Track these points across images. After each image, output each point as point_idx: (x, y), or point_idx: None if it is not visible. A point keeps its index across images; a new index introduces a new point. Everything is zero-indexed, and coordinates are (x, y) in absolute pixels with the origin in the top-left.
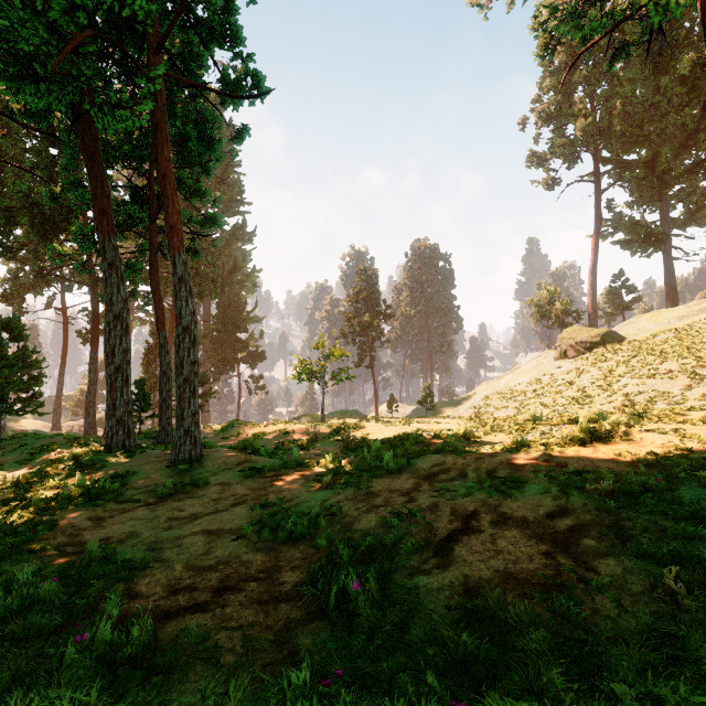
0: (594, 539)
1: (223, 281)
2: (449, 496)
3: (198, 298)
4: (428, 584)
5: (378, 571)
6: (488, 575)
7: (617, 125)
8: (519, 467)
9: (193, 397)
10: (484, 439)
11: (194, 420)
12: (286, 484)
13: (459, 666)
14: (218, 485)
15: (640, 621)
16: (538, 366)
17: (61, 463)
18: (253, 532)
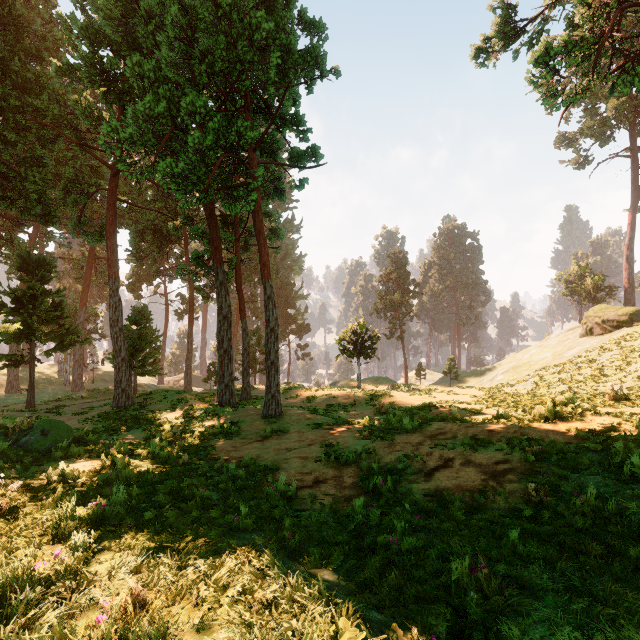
0: (514, 475)
1: (277, 269)
2: (441, 449)
3: (258, 283)
4: (417, 487)
5: (393, 480)
6: (449, 486)
7: None
8: (494, 434)
9: (276, 374)
10: (485, 412)
11: (277, 389)
12: (339, 435)
13: (423, 512)
14: (296, 432)
15: (511, 506)
16: (564, 342)
17: (195, 412)
18: (325, 459)
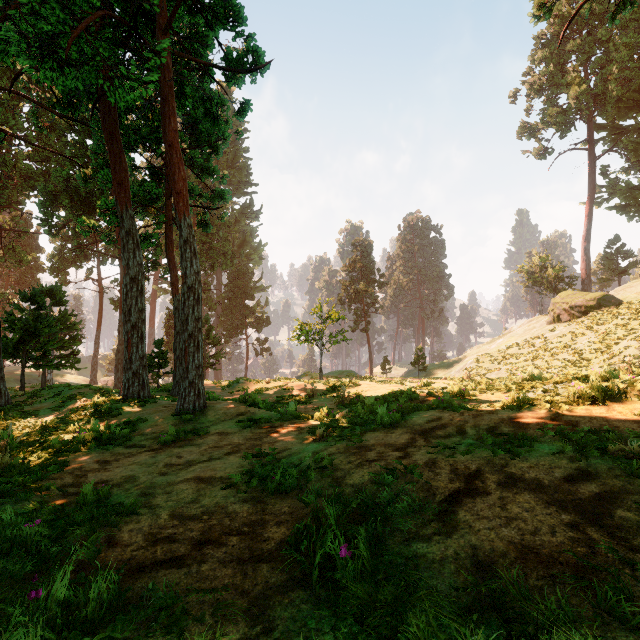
0: (630, 511)
1: (232, 254)
2: (447, 453)
3: (210, 269)
4: (428, 553)
5: (370, 534)
6: (501, 547)
7: (613, 90)
8: (523, 424)
9: (197, 352)
10: (480, 397)
11: (198, 373)
12: (280, 435)
13: None
14: (217, 434)
15: None
16: (530, 330)
17: (84, 410)
18: (242, 481)
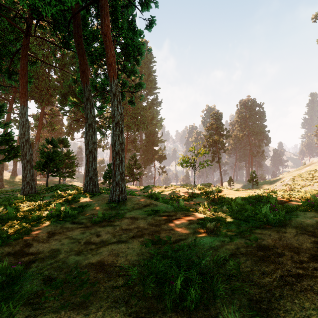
0: None
1: (147, 123)
2: None
3: (136, 131)
4: None
5: None
6: None
7: None
8: None
9: (121, 164)
10: None
11: (121, 177)
12: (175, 224)
13: None
14: (130, 218)
15: None
16: None
17: (63, 198)
18: (139, 277)
